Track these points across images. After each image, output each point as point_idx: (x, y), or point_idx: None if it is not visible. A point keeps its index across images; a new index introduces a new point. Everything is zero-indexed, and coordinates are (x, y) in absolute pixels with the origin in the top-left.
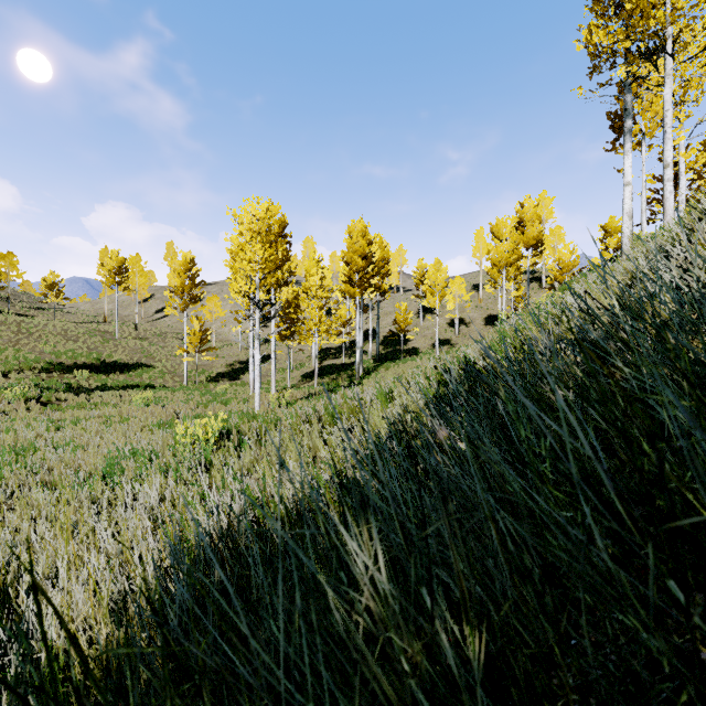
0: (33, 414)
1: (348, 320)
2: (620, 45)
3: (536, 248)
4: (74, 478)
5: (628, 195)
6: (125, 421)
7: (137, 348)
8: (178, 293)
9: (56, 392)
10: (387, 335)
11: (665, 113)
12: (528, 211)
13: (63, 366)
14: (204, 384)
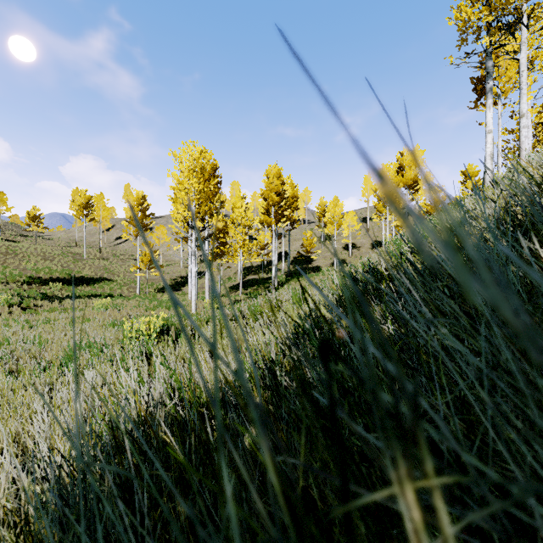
0: (14, 316)
1: (265, 244)
2: (485, 19)
3: (413, 187)
4: (37, 367)
5: (489, 141)
6: (86, 322)
7: (100, 266)
8: (132, 223)
9: (34, 299)
10: (296, 257)
11: (521, 73)
12: (407, 158)
13: (41, 280)
14: (153, 294)
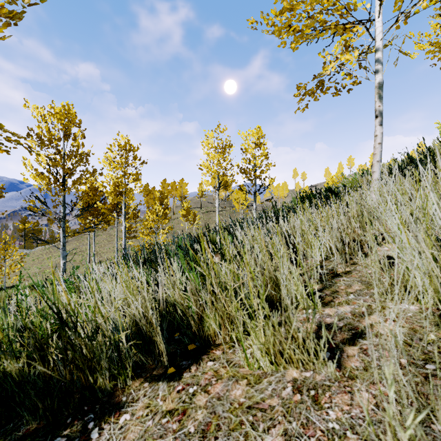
0: None
1: None
2: None
3: None
4: None
5: None
6: None
7: None
8: None
9: None
10: None
11: None
12: None
13: None
14: None
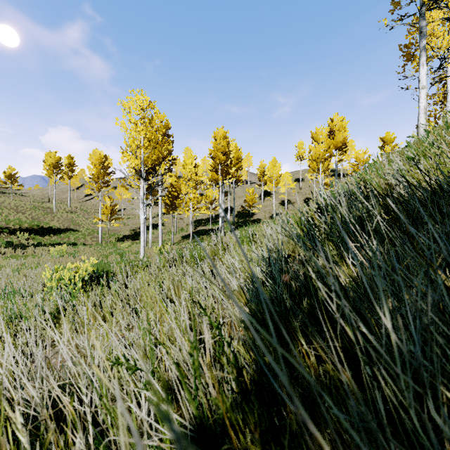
0: None
1: (213, 199)
2: None
3: (342, 149)
4: None
5: (423, 96)
6: (33, 268)
7: (68, 218)
8: (94, 179)
9: None
10: (240, 211)
11: None
12: (336, 124)
13: (10, 230)
14: (113, 243)
